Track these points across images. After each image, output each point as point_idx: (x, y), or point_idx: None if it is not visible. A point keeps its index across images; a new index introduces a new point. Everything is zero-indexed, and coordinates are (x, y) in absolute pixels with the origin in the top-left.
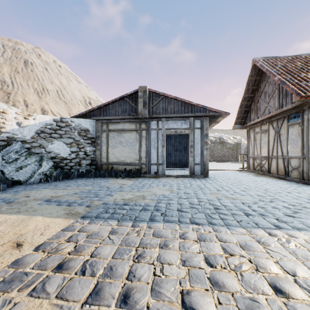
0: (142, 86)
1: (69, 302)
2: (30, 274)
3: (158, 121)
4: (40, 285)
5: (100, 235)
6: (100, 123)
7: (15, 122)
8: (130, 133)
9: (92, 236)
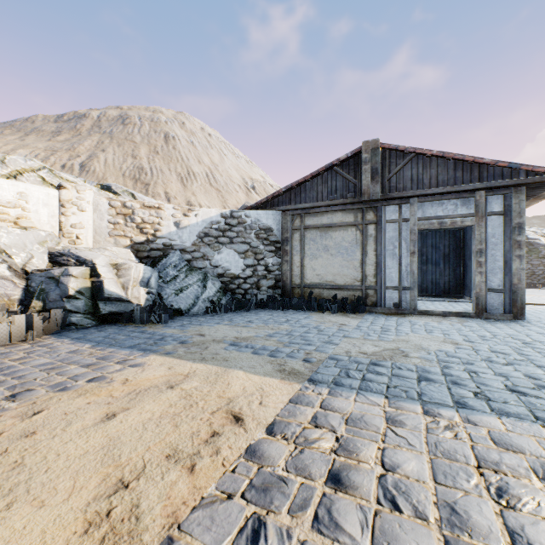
0: (368, 141)
1: None
2: (290, 483)
3: (401, 205)
4: (324, 512)
5: (369, 423)
6: (290, 216)
7: (172, 221)
8: (343, 231)
9: (355, 422)
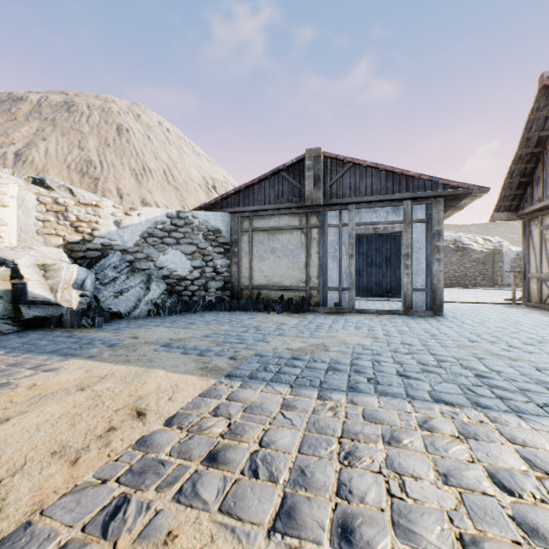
0: (311, 149)
1: (244, 524)
2: (168, 465)
3: (341, 211)
4: (189, 485)
5: (265, 409)
6: (239, 218)
7: (112, 220)
8: (289, 234)
9: (253, 409)
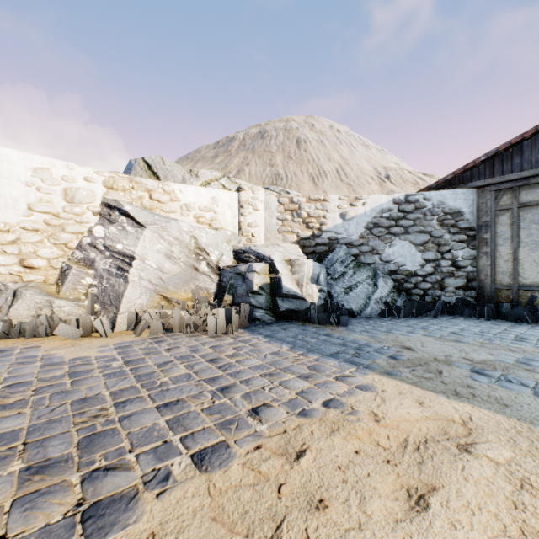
0: None
1: None
2: None
3: None
4: None
5: None
6: (493, 193)
7: (337, 213)
8: None
9: None
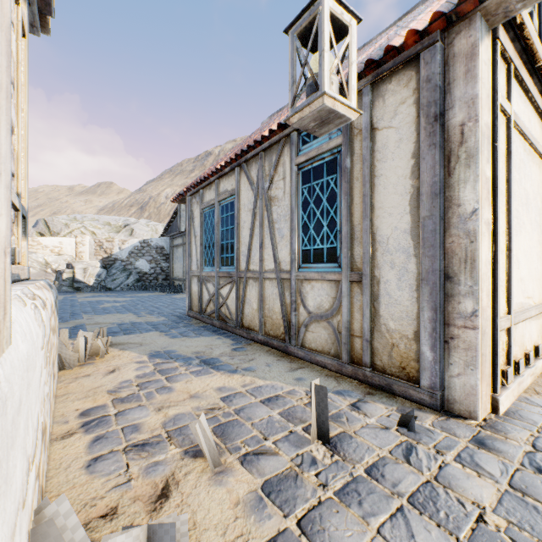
0: None
1: None
2: None
3: None
4: None
5: None
6: (170, 240)
7: (118, 247)
8: (180, 248)
9: None
